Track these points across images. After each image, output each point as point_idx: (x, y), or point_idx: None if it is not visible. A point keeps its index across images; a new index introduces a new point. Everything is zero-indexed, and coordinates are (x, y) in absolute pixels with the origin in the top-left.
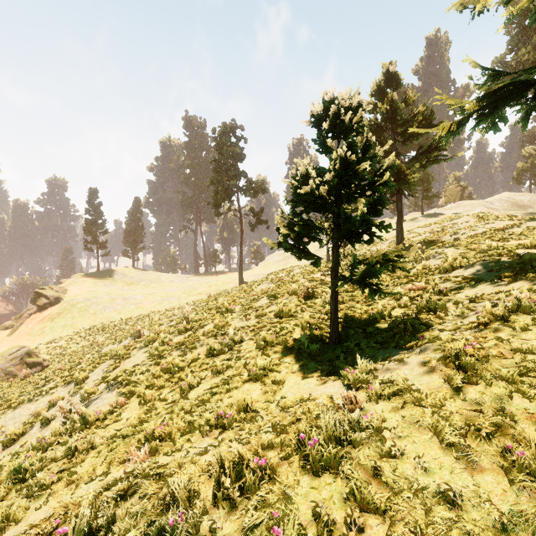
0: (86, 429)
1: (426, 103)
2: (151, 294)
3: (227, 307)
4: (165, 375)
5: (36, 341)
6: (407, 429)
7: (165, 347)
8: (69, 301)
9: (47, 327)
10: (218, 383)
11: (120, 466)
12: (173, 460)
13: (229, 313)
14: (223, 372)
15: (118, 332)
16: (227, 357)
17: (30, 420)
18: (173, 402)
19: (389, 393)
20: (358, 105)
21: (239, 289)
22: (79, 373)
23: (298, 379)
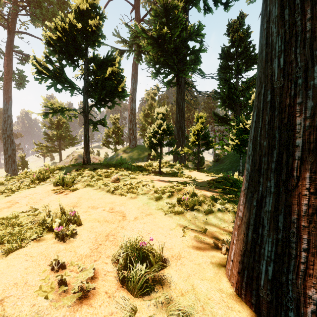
0: None
1: None
2: None
3: None
4: None
5: None
6: None
7: None
8: None
9: None
10: None
11: None
12: None
13: None
14: None
15: None
16: None
17: None
18: None
19: None
20: (25, 156)
21: None
22: None
23: None
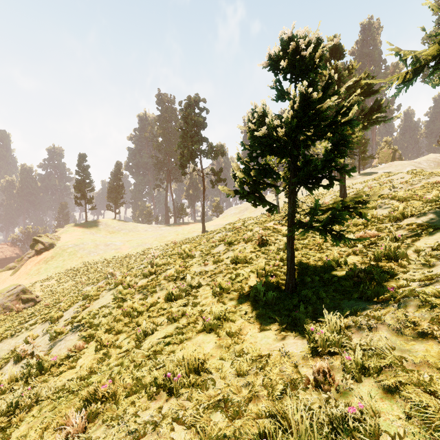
0: (42, 375)
1: (367, 71)
2: (128, 241)
3: (188, 253)
4: (125, 319)
5: (33, 280)
6: (419, 437)
7: (128, 291)
8: (60, 246)
9: (42, 268)
10: (172, 331)
11: (53, 436)
12: (109, 435)
13: (190, 258)
14: (178, 319)
15: (100, 273)
16: (184, 302)
17: (7, 356)
18: (126, 351)
19: (375, 368)
20: (317, 44)
21: (201, 237)
22: (56, 311)
23: (255, 332)
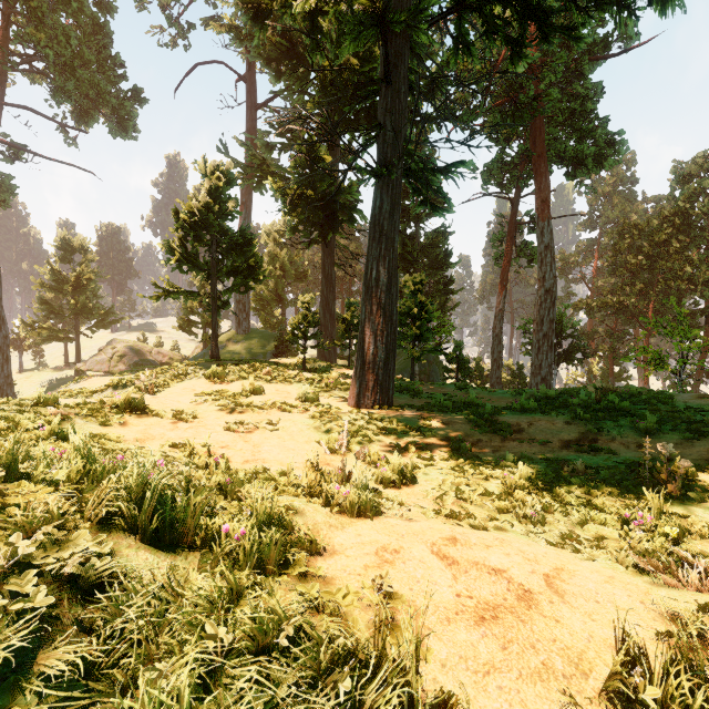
0: None
1: None
2: None
3: None
4: None
5: None
6: None
7: None
8: None
9: None
10: None
11: None
12: None
13: None
14: None
15: None
16: None
17: None
18: None
19: None
20: None
21: None
22: None
23: None
